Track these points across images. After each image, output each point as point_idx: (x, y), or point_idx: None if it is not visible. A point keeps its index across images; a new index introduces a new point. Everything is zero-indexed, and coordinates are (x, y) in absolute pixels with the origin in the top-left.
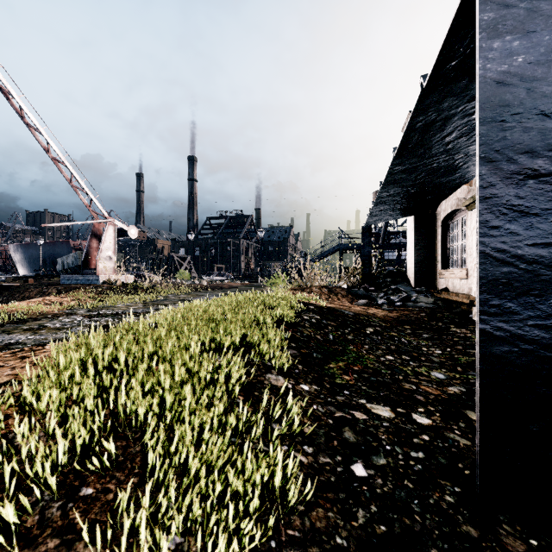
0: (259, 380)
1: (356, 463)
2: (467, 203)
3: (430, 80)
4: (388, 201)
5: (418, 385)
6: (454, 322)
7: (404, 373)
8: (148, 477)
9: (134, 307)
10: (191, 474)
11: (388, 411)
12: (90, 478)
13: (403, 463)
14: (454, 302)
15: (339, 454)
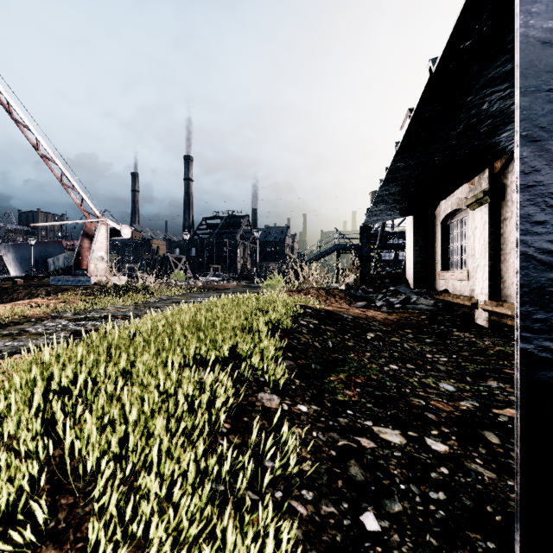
0: (249, 402)
1: (366, 512)
2: (469, 202)
3: (441, 64)
4: (388, 200)
5: (428, 401)
6: (456, 325)
7: (410, 385)
8: None
9: (125, 310)
10: None
11: (398, 436)
12: None
13: (422, 509)
14: (454, 304)
15: (345, 500)
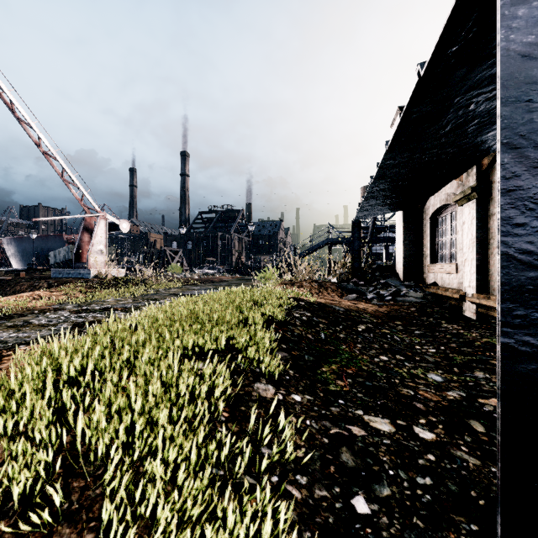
0: (246, 392)
1: (357, 496)
2: (457, 198)
3: (429, 68)
4: (378, 196)
5: (416, 391)
6: (444, 317)
7: (399, 375)
8: (106, 532)
9: (124, 302)
10: (158, 534)
11: (388, 425)
12: (31, 537)
13: (409, 493)
14: (443, 296)
15: (337, 485)
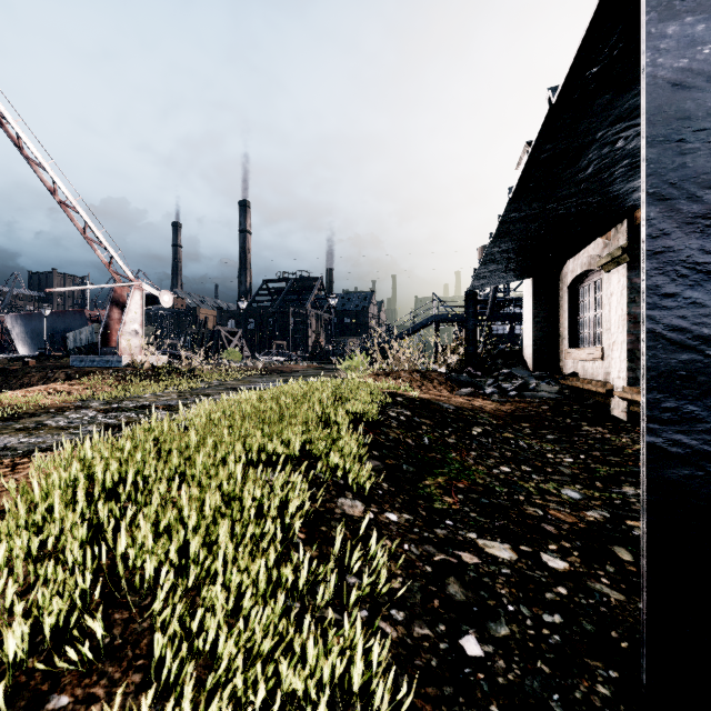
0: (327, 508)
1: (467, 635)
2: (603, 261)
3: (562, 94)
4: (500, 259)
5: (546, 510)
6: (586, 418)
7: (525, 491)
8: (158, 672)
9: (166, 398)
10: (221, 672)
11: (508, 551)
12: (66, 677)
13: (533, 633)
14: (585, 391)
15: (442, 622)
